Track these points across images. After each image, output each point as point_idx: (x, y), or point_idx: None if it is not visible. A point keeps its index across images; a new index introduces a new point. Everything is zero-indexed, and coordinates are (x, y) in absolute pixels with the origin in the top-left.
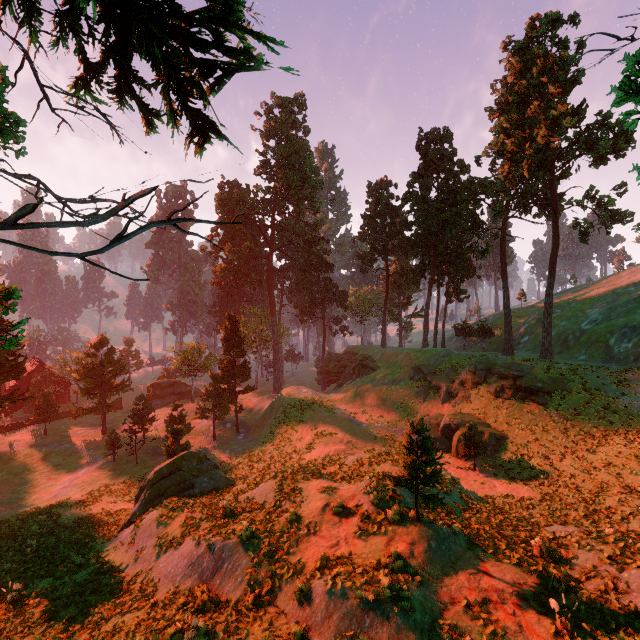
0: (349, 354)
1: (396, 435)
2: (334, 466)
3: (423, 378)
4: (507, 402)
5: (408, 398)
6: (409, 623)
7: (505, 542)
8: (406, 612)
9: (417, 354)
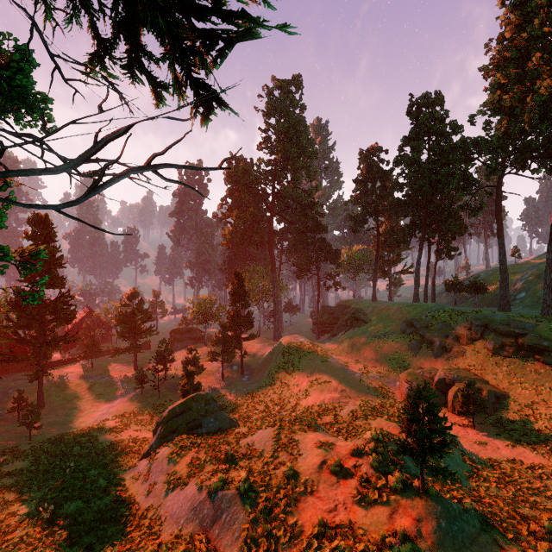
0: (342, 307)
1: (388, 386)
2: (329, 416)
3: (415, 332)
4: (507, 360)
5: (400, 350)
6: None
7: (526, 525)
8: None
9: (408, 308)
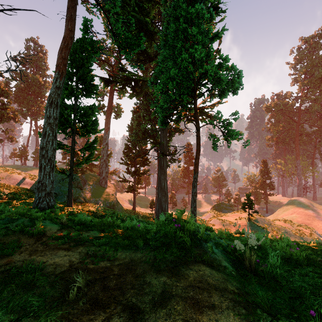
0: None
1: None
2: None
3: None
4: None
5: None
6: (221, 225)
7: None
8: (222, 223)
9: None
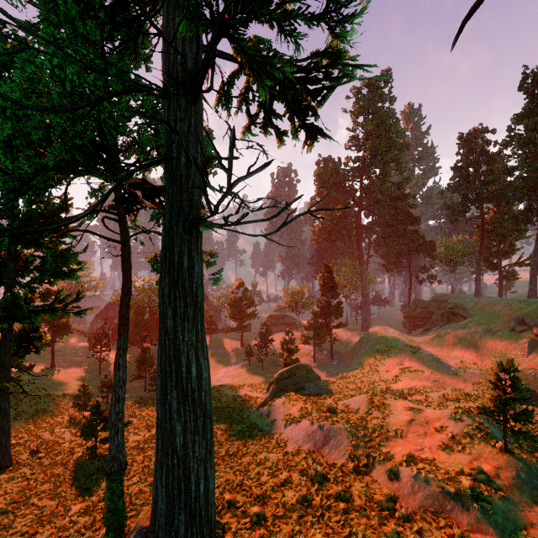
0: (437, 301)
1: None
2: (420, 396)
3: (527, 330)
4: None
5: (507, 349)
6: (489, 520)
7: None
8: (486, 511)
9: (520, 305)
